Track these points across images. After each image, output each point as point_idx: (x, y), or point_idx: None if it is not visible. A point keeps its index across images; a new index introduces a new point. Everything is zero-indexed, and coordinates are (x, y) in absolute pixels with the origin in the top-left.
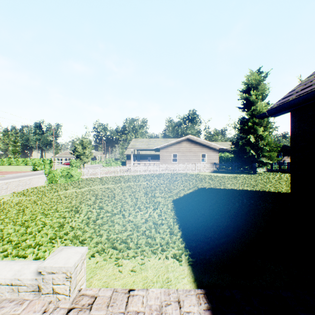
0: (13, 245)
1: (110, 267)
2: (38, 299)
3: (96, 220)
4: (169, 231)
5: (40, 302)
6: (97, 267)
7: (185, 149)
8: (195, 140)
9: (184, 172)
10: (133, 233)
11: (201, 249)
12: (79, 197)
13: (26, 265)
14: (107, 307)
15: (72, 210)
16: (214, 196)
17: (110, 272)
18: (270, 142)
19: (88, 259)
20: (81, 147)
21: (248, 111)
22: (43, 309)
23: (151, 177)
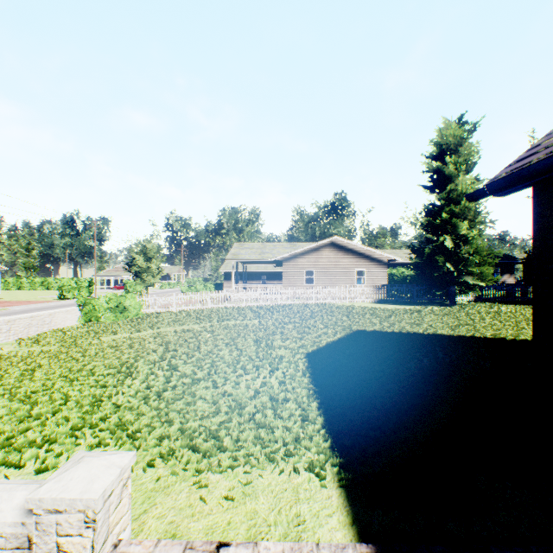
0: (1, 440)
1: (183, 488)
2: None
3: (163, 392)
4: (299, 414)
5: None
6: (158, 490)
7: (327, 261)
8: (346, 244)
9: (326, 302)
10: (231, 418)
11: (363, 453)
12: (135, 347)
13: (7, 491)
14: None
15: (120, 372)
16: (382, 346)
17: (184, 502)
18: (481, 248)
19: (141, 472)
20: (144, 258)
21: (442, 193)
22: None
23: (267, 311)
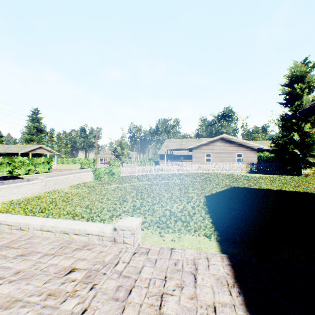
0: (85, 219)
1: (155, 237)
2: (114, 246)
3: (141, 207)
4: (200, 219)
5: (116, 247)
6: (146, 236)
7: (219, 149)
8: (230, 139)
9: (218, 172)
10: (171, 218)
11: (228, 232)
12: (123, 190)
13: (106, 225)
14: (157, 255)
15: (119, 199)
16: (246, 194)
17: (156, 240)
18: None
19: None
20: (120, 148)
21: (291, 107)
22: (119, 251)
23: (184, 176)
